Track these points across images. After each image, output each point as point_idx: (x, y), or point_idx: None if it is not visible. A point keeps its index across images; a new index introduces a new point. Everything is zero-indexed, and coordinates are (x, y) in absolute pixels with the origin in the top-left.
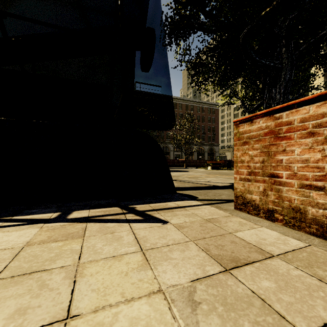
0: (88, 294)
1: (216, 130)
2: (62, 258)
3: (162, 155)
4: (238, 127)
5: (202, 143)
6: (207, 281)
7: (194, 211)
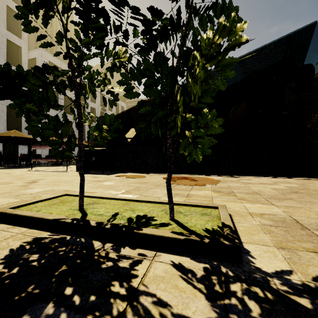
0: None
1: None
2: (316, 182)
3: None
4: None
5: None
6: None
7: None
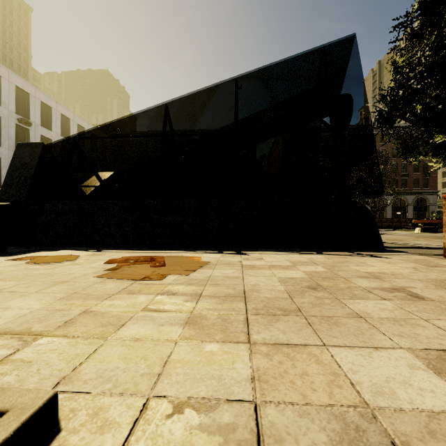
0: (375, 265)
1: (431, 168)
2: (351, 261)
3: (372, 218)
4: (445, 200)
5: (401, 191)
6: (420, 267)
7: (407, 256)
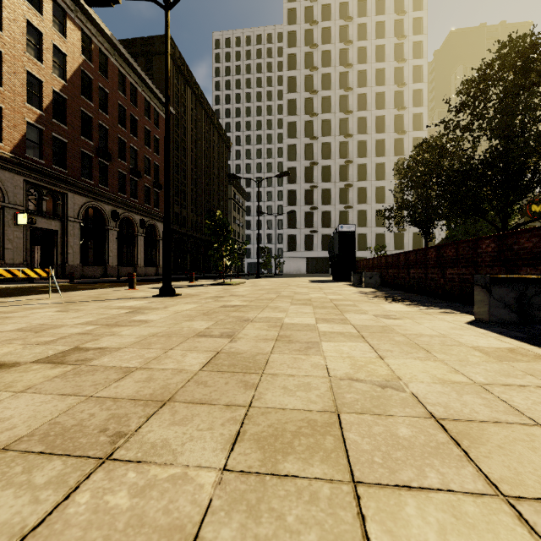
0: None
1: None
2: None
3: None
4: None
5: None
6: None
7: None
